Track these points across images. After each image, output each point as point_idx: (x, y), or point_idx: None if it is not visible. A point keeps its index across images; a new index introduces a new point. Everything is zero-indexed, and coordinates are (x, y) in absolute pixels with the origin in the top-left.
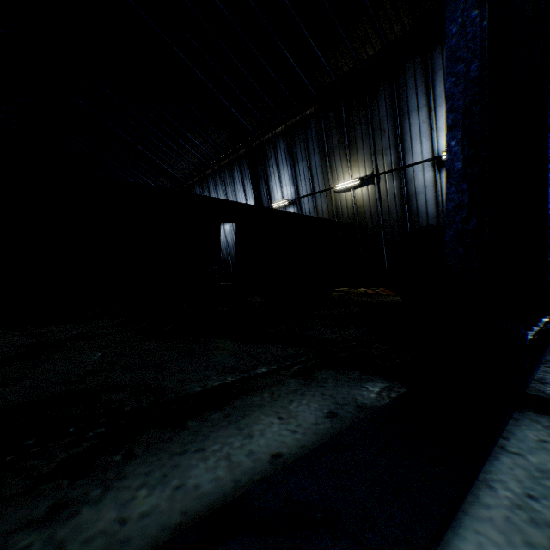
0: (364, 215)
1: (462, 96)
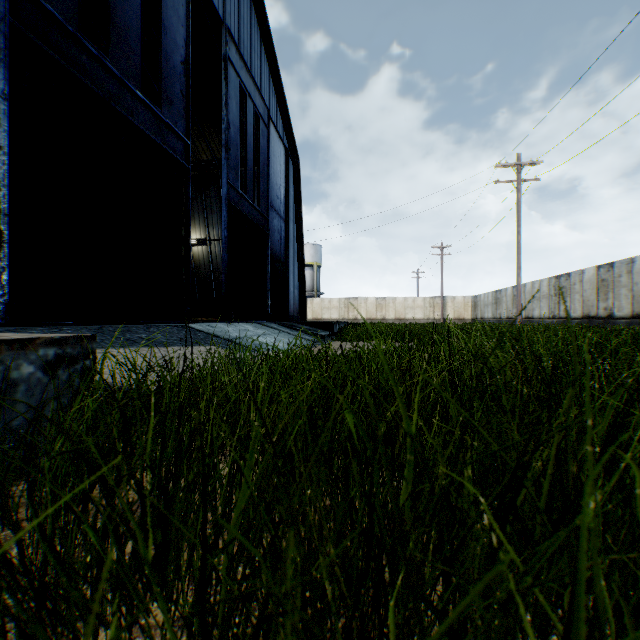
0: (200, 267)
1: (224, 269)
